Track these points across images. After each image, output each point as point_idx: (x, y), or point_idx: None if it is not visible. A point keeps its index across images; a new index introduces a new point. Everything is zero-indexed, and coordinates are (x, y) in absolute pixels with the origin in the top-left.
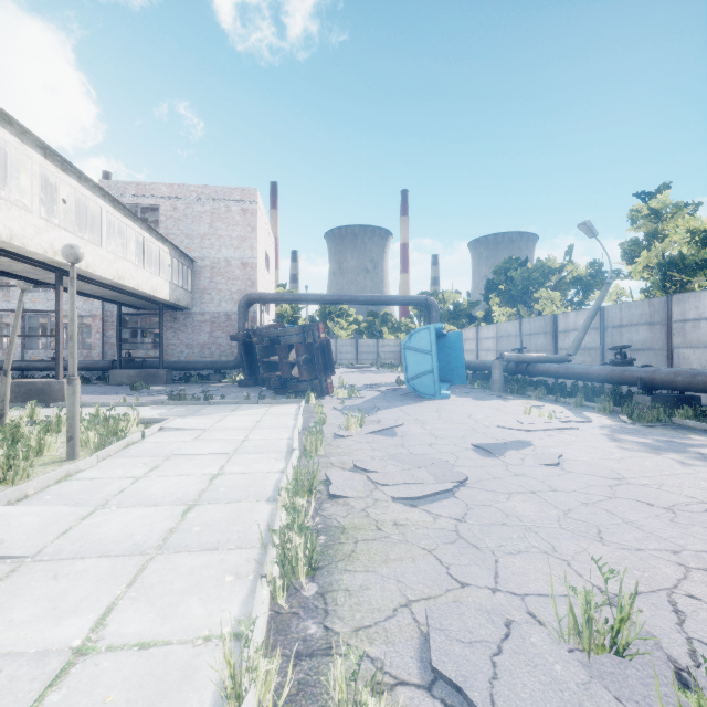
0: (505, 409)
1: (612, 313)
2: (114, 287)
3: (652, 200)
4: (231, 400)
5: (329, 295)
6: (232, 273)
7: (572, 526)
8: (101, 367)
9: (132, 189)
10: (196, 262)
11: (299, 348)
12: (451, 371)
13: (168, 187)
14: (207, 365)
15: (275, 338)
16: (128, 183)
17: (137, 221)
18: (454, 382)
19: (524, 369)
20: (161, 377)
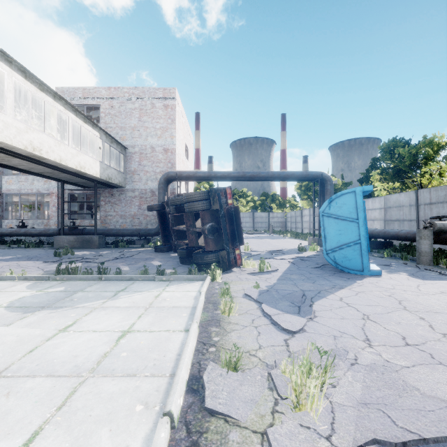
0: None
1: None
2: (35, 160)
3: None
4: (124, 275)
5: (235, 172)
6: (156, 157)
7: None
8: (50, 233)
9: (79, 93)
10: (128, 149)
11: (205, 215)
12: None
13: (106, 90)
14: (133, 232)
15: (181, 206)
16: (77, 89)
17: (59, 100)
18: None
19: None
20: (95, 242)
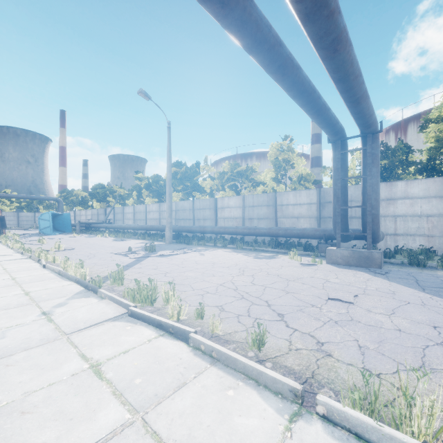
0: (71, 235)
1: (116, 209)
2: None
3: (138, 175)
4: None
5: (1, 194)
6: None
7: (51, 241)
8: None
9: None
10: None
11: None
12: (65, 227)
13: None
14: None
15: None
16: None
17: None
18: (66, 231)
19: (89, 226)
20: None
